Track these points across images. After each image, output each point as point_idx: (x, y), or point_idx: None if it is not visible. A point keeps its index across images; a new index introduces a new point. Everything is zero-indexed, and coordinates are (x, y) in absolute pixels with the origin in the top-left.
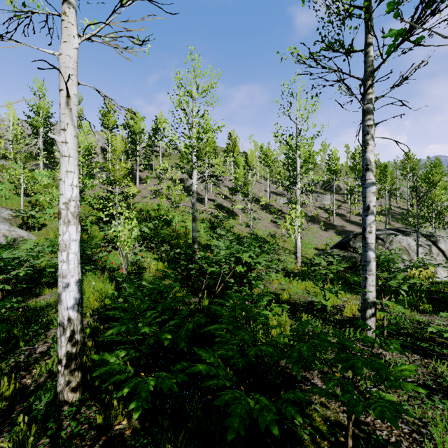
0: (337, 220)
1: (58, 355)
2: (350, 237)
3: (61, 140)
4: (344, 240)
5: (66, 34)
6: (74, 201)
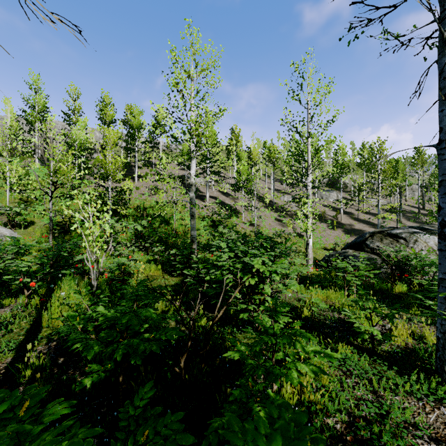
0: (344, 218)
1: None
2: (366, 236)
3: None
4: (358, 239)
5: None
6: None
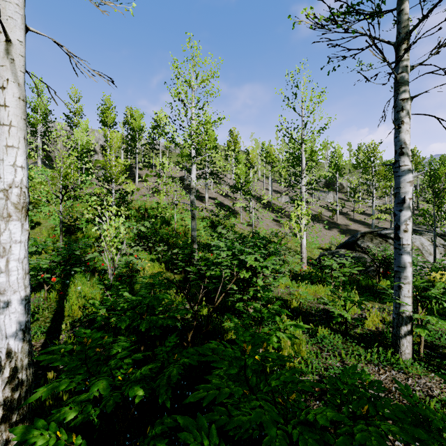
0: (340, 218)
1: None
2: (358, 236)
3: None
4: (351, 239)
5: None
6: (18, 188)
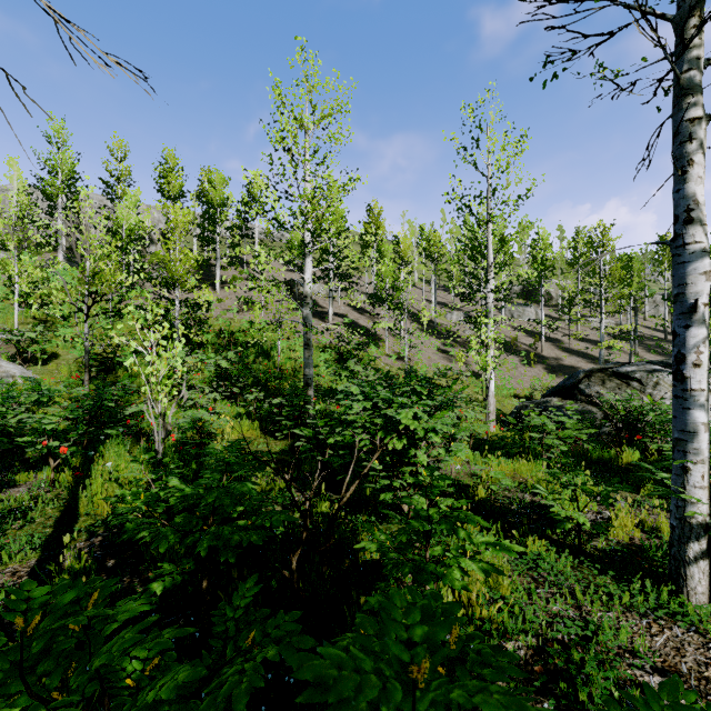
0: (547, 348)
1: None
2: (579, 377)
3: None
4: (568, 382)
5: None
6: None
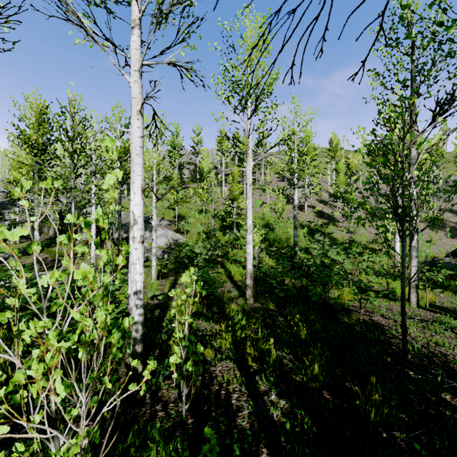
0: None
1: (246, 283)
2: None
3: (247, 202)
4: None
5: (249, 162)
6: (252, 226)
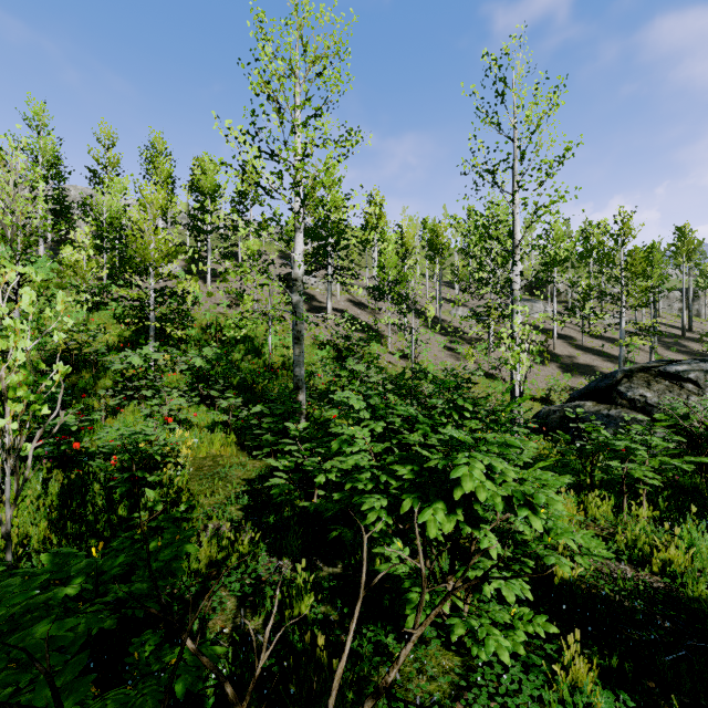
0: (559, 345)
1: None
2: (617, 377)
3: None
4: (602, 383)
5: None
6: None
